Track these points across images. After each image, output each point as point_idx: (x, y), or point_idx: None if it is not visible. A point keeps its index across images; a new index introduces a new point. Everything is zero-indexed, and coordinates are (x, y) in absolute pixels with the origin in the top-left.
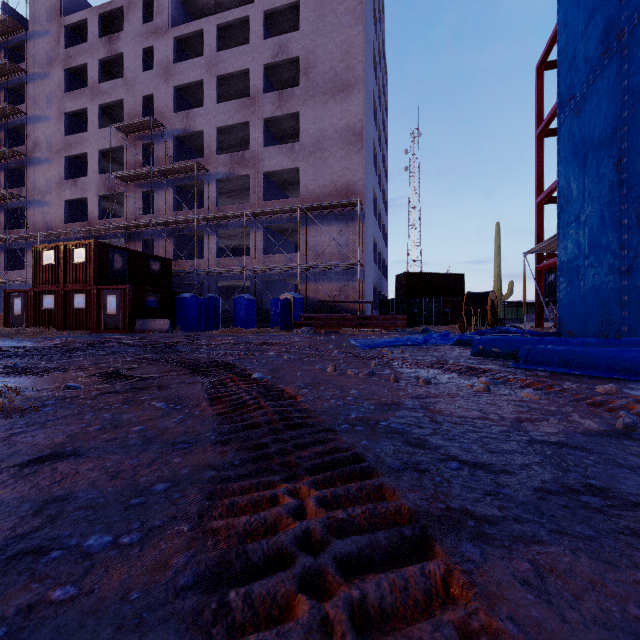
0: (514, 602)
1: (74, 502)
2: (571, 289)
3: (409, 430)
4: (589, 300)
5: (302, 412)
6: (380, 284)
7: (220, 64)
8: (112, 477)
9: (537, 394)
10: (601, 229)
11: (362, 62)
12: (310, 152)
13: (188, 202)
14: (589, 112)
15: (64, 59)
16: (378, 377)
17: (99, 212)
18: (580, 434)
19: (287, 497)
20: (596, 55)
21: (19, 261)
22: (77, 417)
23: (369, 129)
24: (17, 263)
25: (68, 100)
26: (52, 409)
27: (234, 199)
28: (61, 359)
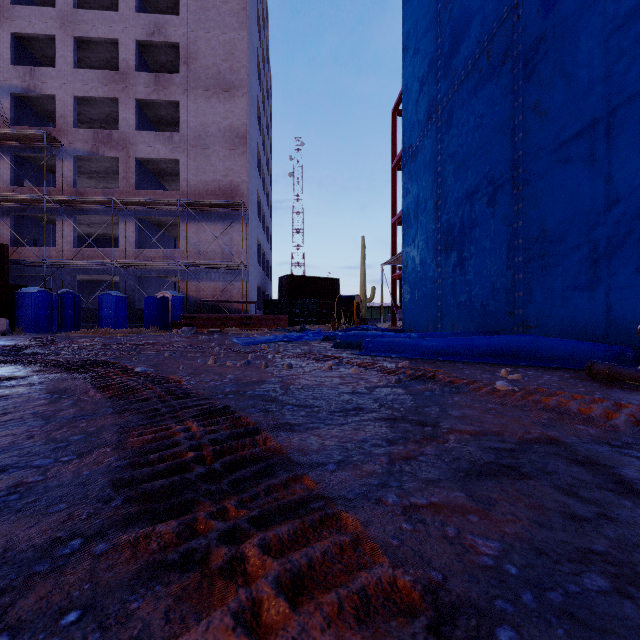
0: (295, 445)
1: (5, 452)
2: (410, 295)
3: (267, 394)
4: (420, 304)
5: (186, 391)
6: (264, 285)
7: (79, 24)
8: (29, 438)
9: (361, 370)
10: (427, 251)
11: (246, 67)
12: (191, 145)
13: (32, 177)
14: (420, 161)
15: None
16: (253, 366)
17: None
18: (370, 387)
19: (179, 426)
20: (424, 119)
21: None
22: None
23: (253, 134)
24: None
25: None
26: None
27: (97, 181)
28: None
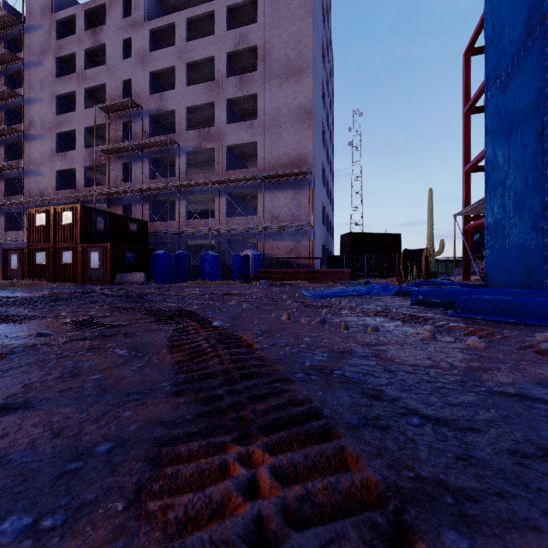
0: None
1: (4, 467)
2: (497, 246)
3: (364, 380)
4: (514, 255)
5: (258, 360)
6: (327, 243)
7: (189, 52)
8: (55, 434)
9: (481, 342)
10: (525, 192)
11: (312, 50)
12: (267, 128)
13: (162, 172)
14: (514, 89)
15: (55, 49)
16: (329, 325)
17: (85, 181)
18: (536, 384)
19: (238, 466)
20: (520, 38)
21: (17, 223)
22: (40, 365)
23: (318, 108)
24: (15, 225)
25: (59, 84)
26: (19, 356)
27: (201, 169)
28: (44, 308)
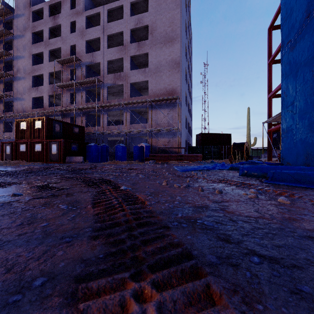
0: None
1: None
2: (288, 141)
3: (217, 227)
4: (299, 146)
5: (148, 212)
6: (188, 139)
7: (108, 29)
8: (7, 270)
9: (287, 200)
10: (305, 109)
11: (179, 27)
12: (153, 72)
13: (93, 98)
14: (299, 48)
15: (32, 27)
16: (191, 188)
17: (49, 103)
18: None
19: (133, 302)
20: (303, 18)
21: (10, 128)
22: (10, 215)
23: (183, 61)
24: (9, 129)
25: (34, 48)
26: None
27: (116, 97)
28: (22, 177)
